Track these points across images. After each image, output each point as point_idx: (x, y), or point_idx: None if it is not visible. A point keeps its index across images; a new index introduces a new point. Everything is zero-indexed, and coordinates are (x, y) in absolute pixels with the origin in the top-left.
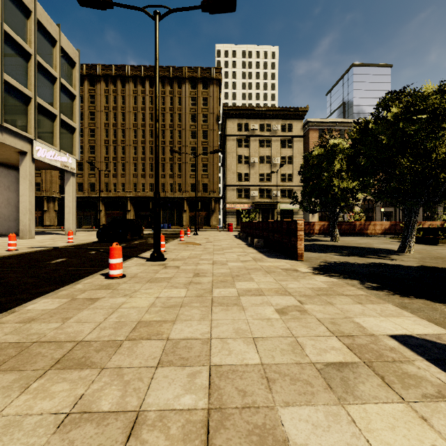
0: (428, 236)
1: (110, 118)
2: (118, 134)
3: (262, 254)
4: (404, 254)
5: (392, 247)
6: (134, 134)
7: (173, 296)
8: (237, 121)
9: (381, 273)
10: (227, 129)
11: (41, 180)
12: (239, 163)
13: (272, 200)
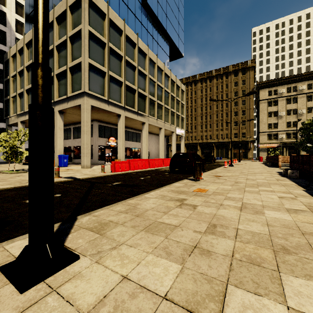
0: None
1: (189, 103)
2: (192, 111)
3: (268, 167)
4: None
5: None
6: (201, 109)
7: (240, 169)
8: (268, 90)
9: None
10: (260, 96)
11: None
12: (269, 117)
13: (298, 140)
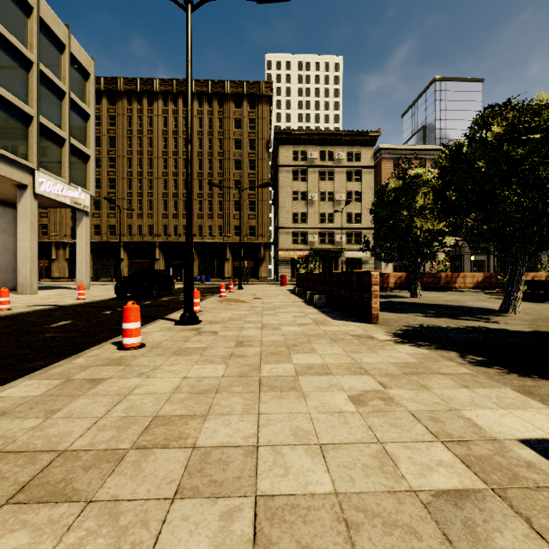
0: (536, 291)
1: (134, 145)
2: (144, 165)
3: (325, 314)
4: (508, 314)
5: (490, 305)
6: (164, 165)
7: (206, 376)
8: (293, 148)
9: (485, 341)
10: (280, 158)
11: (48, 221)
12: (294, 200)
13: (336, 246)
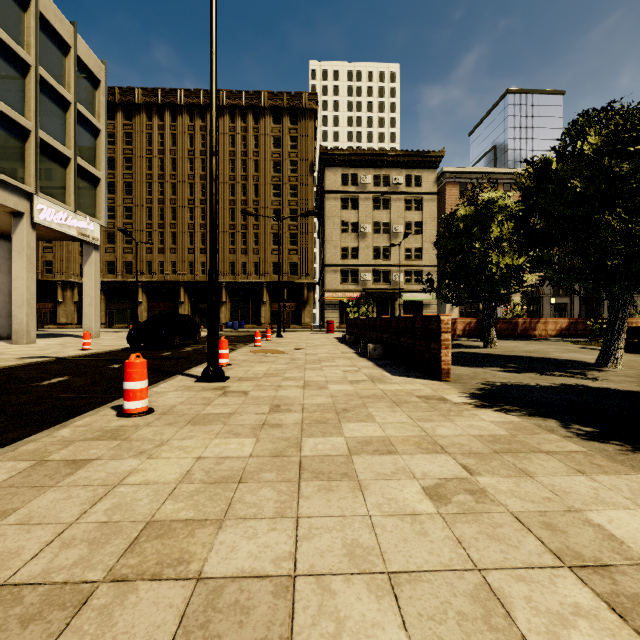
0: (636, 340)
1: (154, 167)
2: (166, 190)
3: (382, 368)
4: (607, 368)
5: (582, 357)
6: (190, 190)
7: (228, 455)
8: (341, 171)
9: (589, 405)
10: (326, 183)
11: (53, 257)
12: (343, 232)
13: (392, 286)
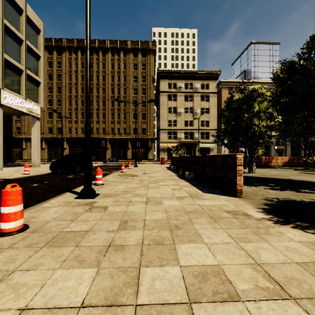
0: None
1: (72, 79)
2: (78, 91)
3: (195, 187)
4: None
5: (309, 178)
6: (91, 91)
7: (57, 304)
8: (168, 81)
9: None
10: (160, 87)
11: (21, 125)
12: (169, 112)
13: (194, 140)
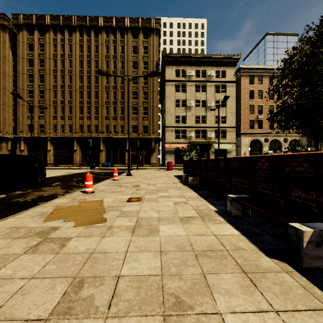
0: None
1: (58, 65)
2: (65, 80)
3: None
4: None
5: None
6: (81, 80)
7: None
8: (175, 68)
9: None
10: (166, 75)
11: None
12: (177, 106)
13: (207, 140)
